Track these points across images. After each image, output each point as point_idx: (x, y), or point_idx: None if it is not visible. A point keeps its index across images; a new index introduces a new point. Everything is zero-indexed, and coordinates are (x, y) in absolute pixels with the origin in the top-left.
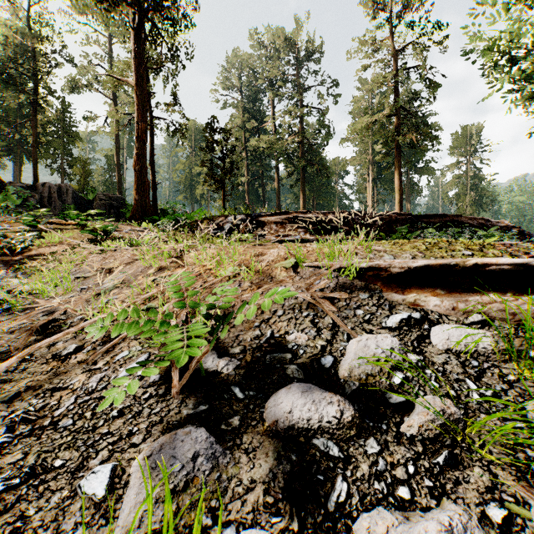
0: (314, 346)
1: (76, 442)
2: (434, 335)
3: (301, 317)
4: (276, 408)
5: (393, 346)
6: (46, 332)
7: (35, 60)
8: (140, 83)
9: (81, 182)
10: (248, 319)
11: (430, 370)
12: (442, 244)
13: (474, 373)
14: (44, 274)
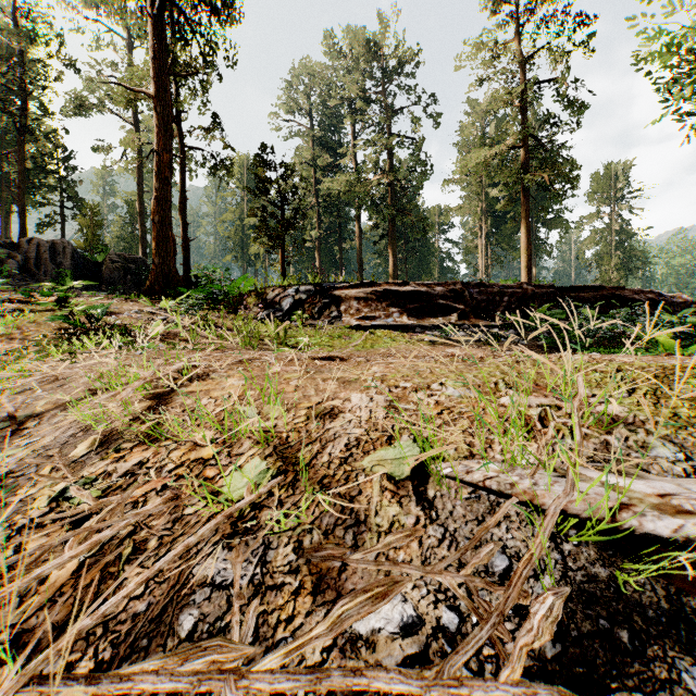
0: None
1: None
2: None
3: None
4: None
5: None
6: None
7: (22, 68)
8: (161, 94)
9: (88, 237)
10: None
11: None
12: None
13: None
14: None
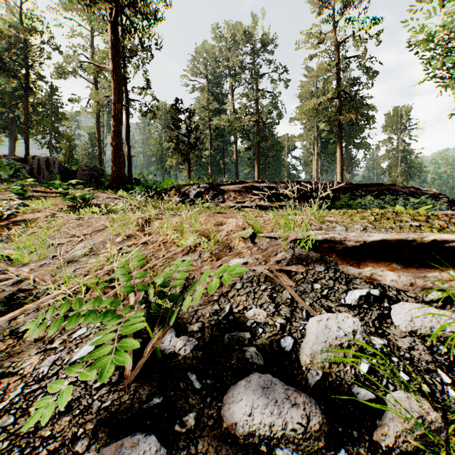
0: (273, 325)
1: (12, 450)
2: (395, 314)
3: (259, 291)
4: (235, 406)
5: (355, 328)
6: (11, 303)
7: (27, 50)
8: (116, 69)
9: (66, 155)
10: (207, 292)
11: (402, 365)
12: (389, 215)
13: (444, 361)
14: (24, 239)
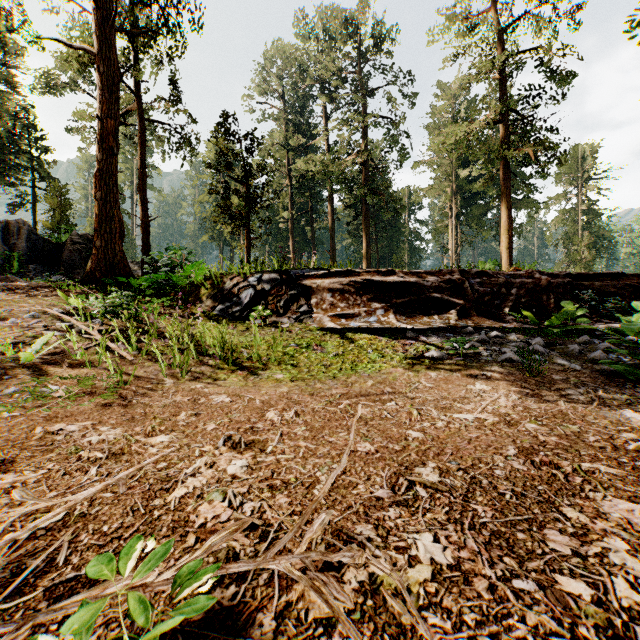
0: None
1: None
2: None
3: None
4: None
5: None
6: None
7: None
8: (105, 52)
9: (56, 217)
10: None
11: None
12: None
13: None
14: None
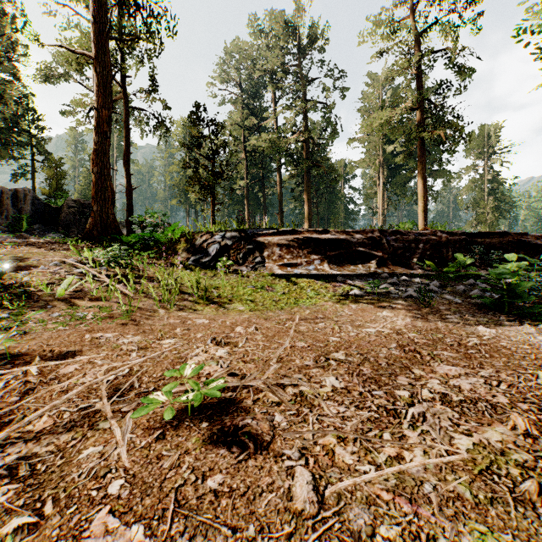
0: None
1: None
2: None
3: None
4: None
5: None
6: None
7: None
8: (100, 56)
9: (52, 185)
10: None
11: None
12: None
13: None
14: None
